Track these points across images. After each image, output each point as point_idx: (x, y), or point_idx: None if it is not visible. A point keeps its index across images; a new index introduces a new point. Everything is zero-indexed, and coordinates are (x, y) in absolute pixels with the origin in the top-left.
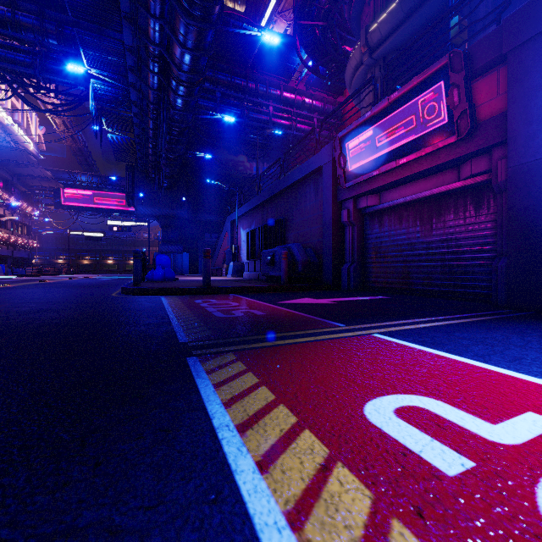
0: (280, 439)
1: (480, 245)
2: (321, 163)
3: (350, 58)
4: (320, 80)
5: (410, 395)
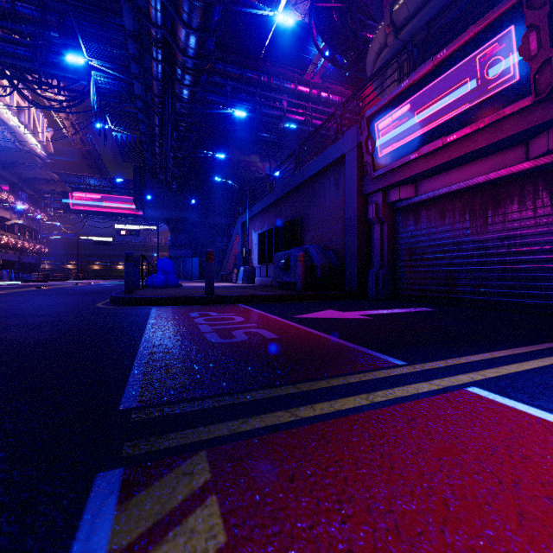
0: None
1: None
2: (343, 151)
3: (372, 40)
4: (337, 72)
5: None
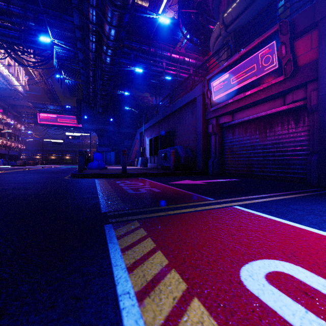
0: (173, 310)
1: (298, 146)
2: (195, 96)
3: (213, 32)
4: (194, 47)
5: (273, 260)
